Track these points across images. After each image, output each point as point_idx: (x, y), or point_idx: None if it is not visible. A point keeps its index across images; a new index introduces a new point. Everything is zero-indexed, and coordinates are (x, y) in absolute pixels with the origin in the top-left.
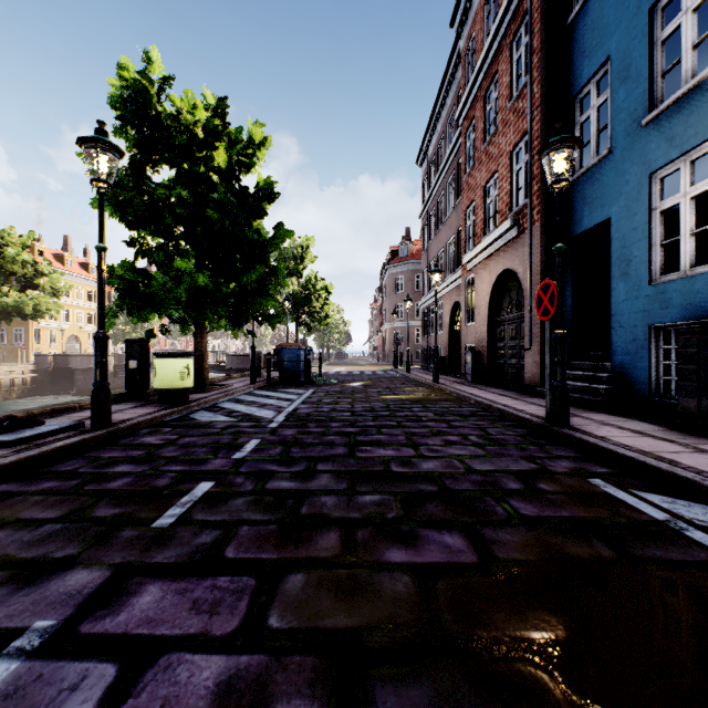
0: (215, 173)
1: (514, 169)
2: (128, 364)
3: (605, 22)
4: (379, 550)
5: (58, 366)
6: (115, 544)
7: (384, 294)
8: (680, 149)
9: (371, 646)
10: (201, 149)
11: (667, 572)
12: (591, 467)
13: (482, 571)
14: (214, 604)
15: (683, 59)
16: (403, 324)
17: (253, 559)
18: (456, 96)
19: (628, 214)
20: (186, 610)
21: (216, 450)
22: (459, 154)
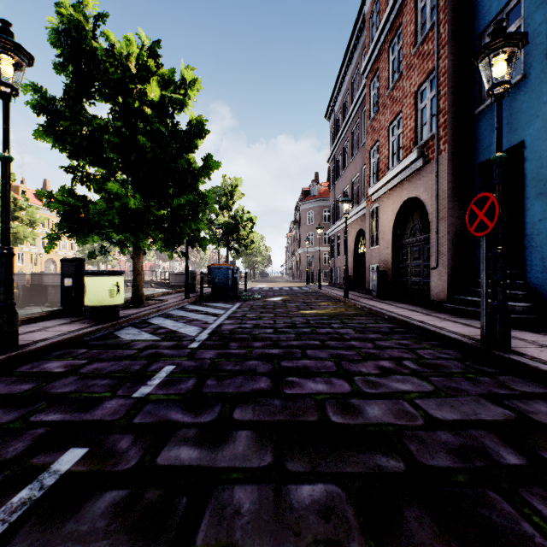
0: (148, 107)
1: (419, 107)
2: (64, 282)
3: None
4: None
5: (34, 283)
6: None
7: (298, 226)
8: None
9: None
10: (134, 83)
11: None
12: None
13: None
14: None
15: None
16: (313, 249)
17: None
18: (360, 56)
19: (546, 134)
20: None
21: (118, 383)
22: (363, 104)
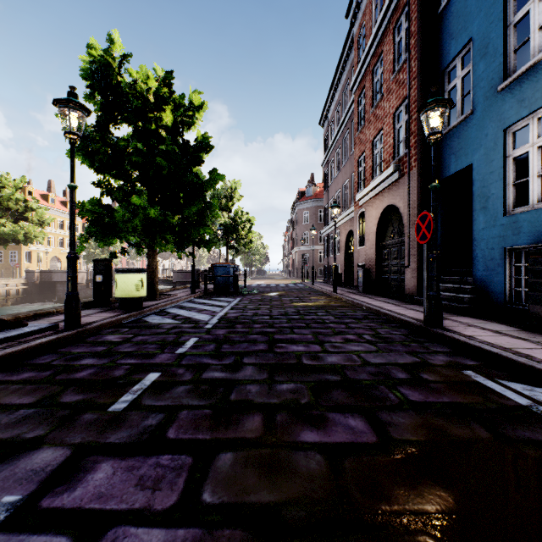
0: (163, 129)
1: (396, 127)
2: (95, 278)
3: (468, 11)
4: (295, 431)
5: (43, 280)
6: (77, 426)
7: (294, 225)
8: (529, 109)
9: (290, 520)
10: (153, 111)
11: (536, 451)
12: (462, 360)
13: (382, 450)
14: (156, 480)
15: (531, 38)
16: (308, 248)
17: (191, 439)
18: (350, 72)
19: (487, 160)
20: (132, 485)
21: (162, 347)
22: (353, 116)
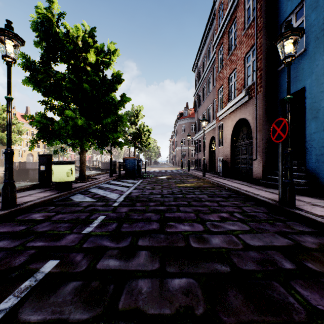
0: (88, 66)
1: (246, 66)
2: (40, 168)
3: None
4: None
5: (21, 168)
6: None
7: (176, 134)
8: None
9: None
10: (81, 52)
11: None
12: None
13: None
14: None
15: None
16: (185, 148)
17: None
18: (212, 35)
19: (318, 83)
20: None
21: (73, 226)
22: (214, 63)
